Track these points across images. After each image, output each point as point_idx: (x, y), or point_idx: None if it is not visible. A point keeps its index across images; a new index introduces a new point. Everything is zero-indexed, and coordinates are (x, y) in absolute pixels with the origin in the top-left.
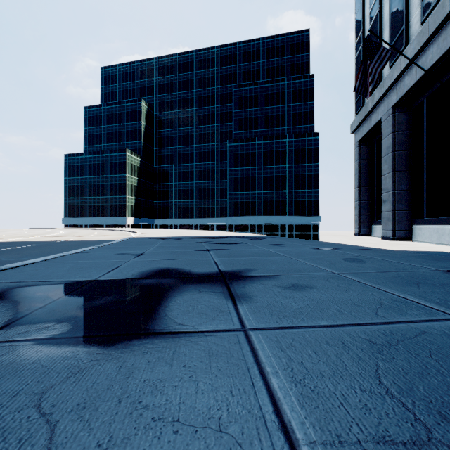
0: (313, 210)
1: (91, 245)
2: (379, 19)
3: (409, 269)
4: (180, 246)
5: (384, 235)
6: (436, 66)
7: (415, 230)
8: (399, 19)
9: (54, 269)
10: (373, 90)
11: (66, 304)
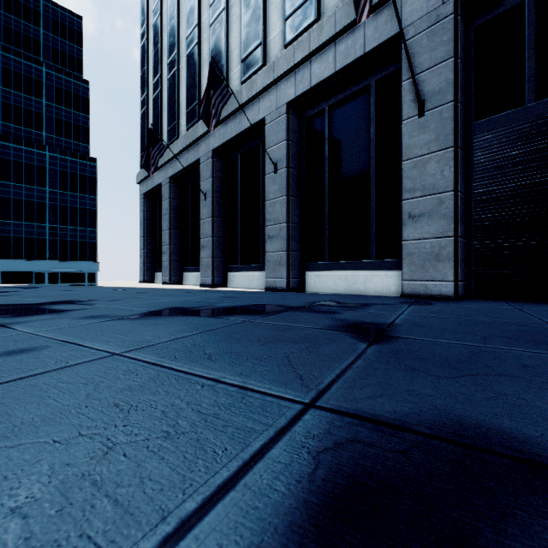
0: (88, 255)
1: None
2: (160, 98)
3: (169, 293)
4: None
5: (164, 281)
6: (194, 165)
7: (185, 276)
8: (174, 113)
9: None
10: (154, 171)
11: None
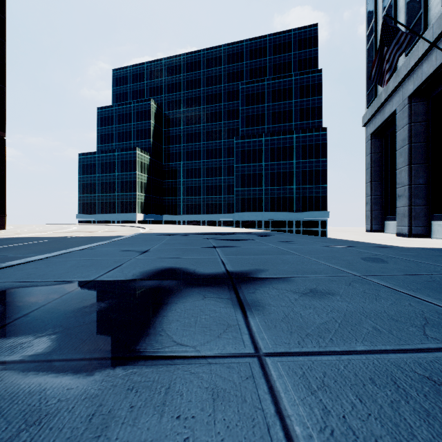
0: (321, 206)
1: (100, 240)
2: (393, 5)
3: None
4: (186, 243)
5: (400, 232)
6: None
7: (434, 226)
8: (416, 3)
9: (54, 267)
10: (390, 77)
11: (52, 312)
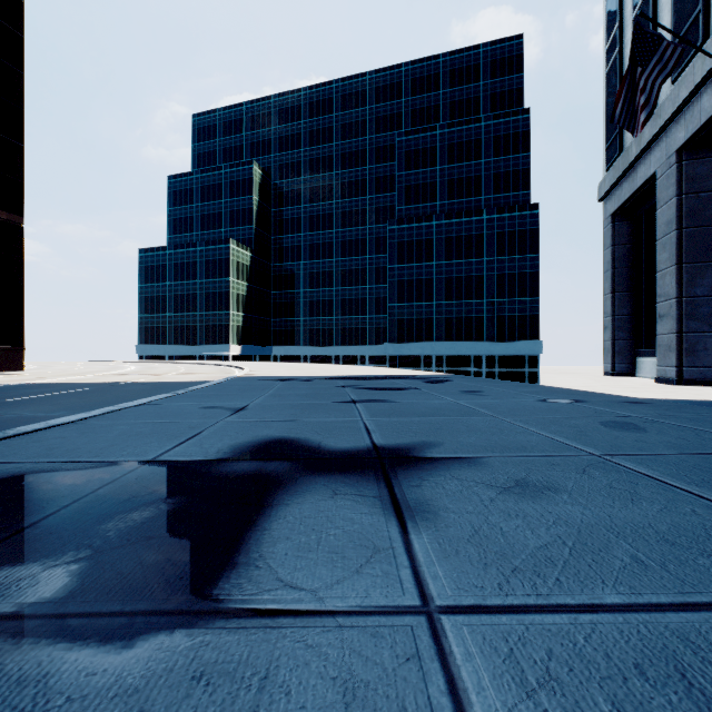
0: (528, 332)
1: (170, 389)
2: None
3: None
4: (308, 394)
5: (662, 376)
6: None
7: None
8: None
9: (91, 437)
10: (646, 119)
11: (79, 519)
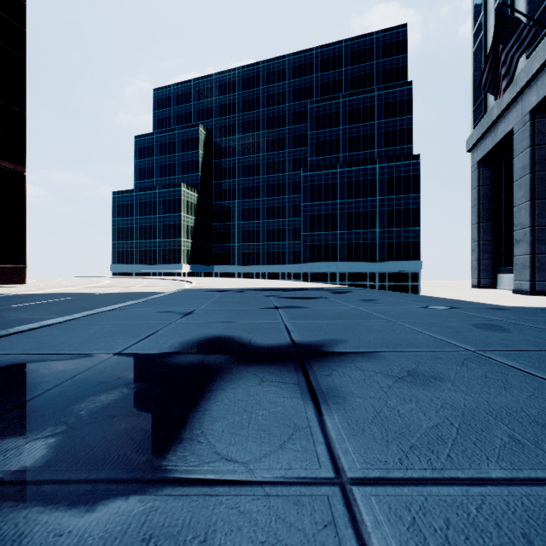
0: (411, 254)
1: (135, 298)
2: None
3: None
4: (241, 301)
5: (518, 288)
6: None
7: None
8: None
9: (73, 334)
10: (507, 85)
11: (58, 400)
